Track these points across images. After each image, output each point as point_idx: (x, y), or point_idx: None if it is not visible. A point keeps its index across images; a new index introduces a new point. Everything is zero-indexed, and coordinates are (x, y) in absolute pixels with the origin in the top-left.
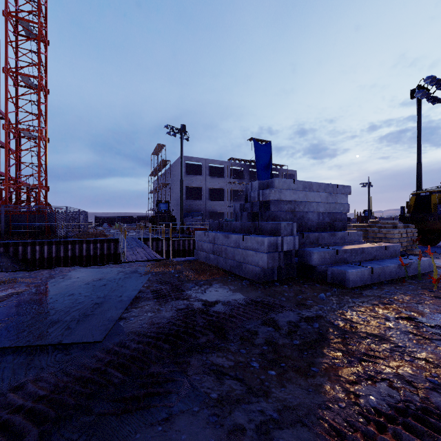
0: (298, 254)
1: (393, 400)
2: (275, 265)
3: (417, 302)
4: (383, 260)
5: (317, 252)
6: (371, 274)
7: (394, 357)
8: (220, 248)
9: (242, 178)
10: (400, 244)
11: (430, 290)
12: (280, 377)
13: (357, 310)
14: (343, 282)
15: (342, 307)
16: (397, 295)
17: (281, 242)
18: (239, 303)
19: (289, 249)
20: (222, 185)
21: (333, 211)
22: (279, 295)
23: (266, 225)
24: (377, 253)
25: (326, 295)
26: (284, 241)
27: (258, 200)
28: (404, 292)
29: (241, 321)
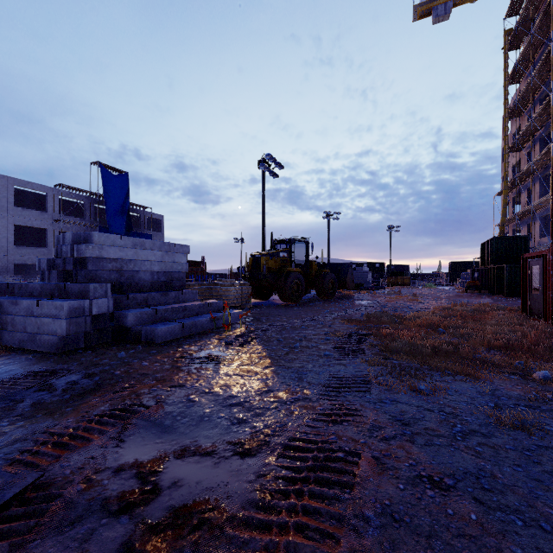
0: (114, 317)
1: (115, 406)
2: (80, 331)
3: (202, 345)
4: (203, 315)
5: (132, 313)
6: (182, 329)
7: (145, 384)
8: (4, 319)
9: (82, 216)
10: (236, 300)
11: (221, 335)
12: (26, 423)
13: (146, 359)
14: (155, 339)
15: (135, 359)
16: (193, 342)
17: (90, 306)
18: (11, 378)
19: (102, 313)
20: (44, 222)
21: (171, 270)
22: (73, 362)
23: (73, 287)
24: (200, 310)
25: (129, 352)
26: (94, 304)
27: (71, 256)
28: (201, 339)
29: (3, 393)
